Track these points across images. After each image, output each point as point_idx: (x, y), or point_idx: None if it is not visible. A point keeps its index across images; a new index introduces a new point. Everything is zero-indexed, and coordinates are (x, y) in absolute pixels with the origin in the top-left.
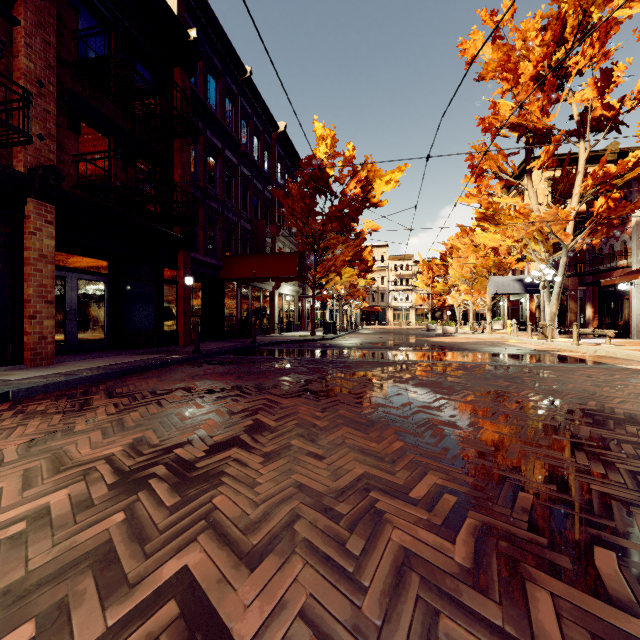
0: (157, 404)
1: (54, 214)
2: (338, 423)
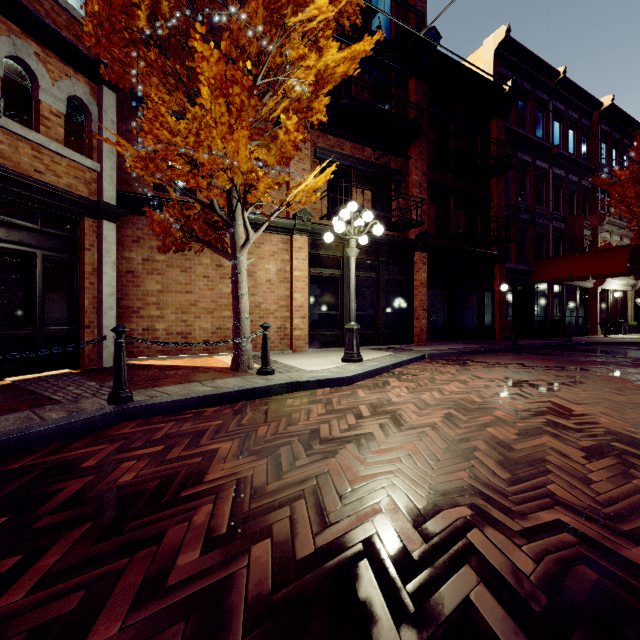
0: (505, 367)
1: (426, 258)
2: None
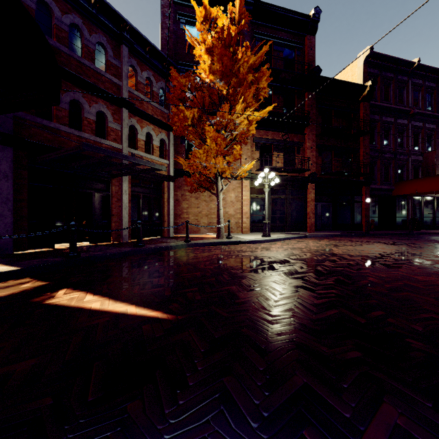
0: (339, 241)
1: (314, 186)
2: (383, 247)
